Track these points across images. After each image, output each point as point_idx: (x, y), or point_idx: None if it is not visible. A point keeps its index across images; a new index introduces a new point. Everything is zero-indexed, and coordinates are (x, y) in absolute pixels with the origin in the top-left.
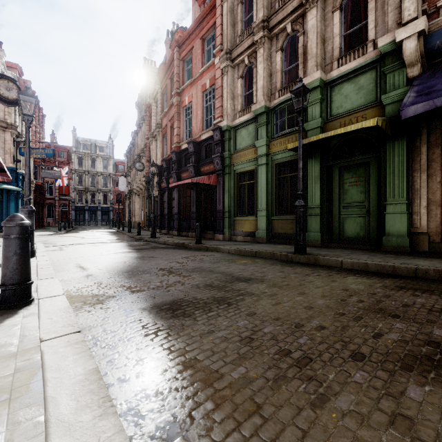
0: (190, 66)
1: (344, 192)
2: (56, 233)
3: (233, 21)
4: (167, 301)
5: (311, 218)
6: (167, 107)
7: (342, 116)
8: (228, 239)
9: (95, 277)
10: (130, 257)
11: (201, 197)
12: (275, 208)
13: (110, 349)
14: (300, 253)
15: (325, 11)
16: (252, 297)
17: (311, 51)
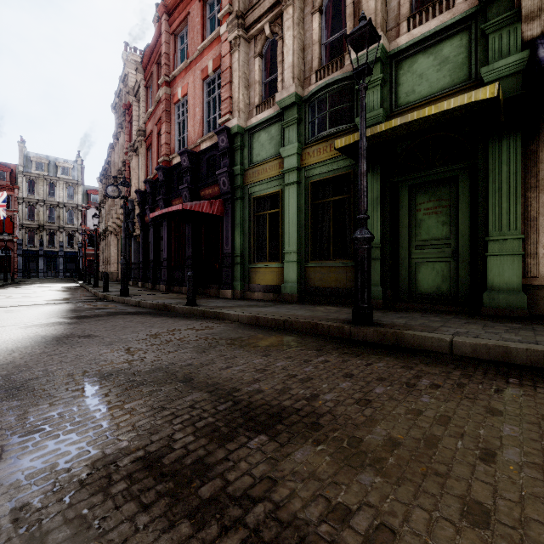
0: (185, 43)
1: (416, 224)
2: None
3: None
4: None
5: None
6: (153, 105)
7: (415, 105)
8: (241, 297)
9: None
10: (40, 339)
11: (200, 235)
12: (311, 249)
13: None
14: (363, 324)
15: None
16: None
17: (368, 5)
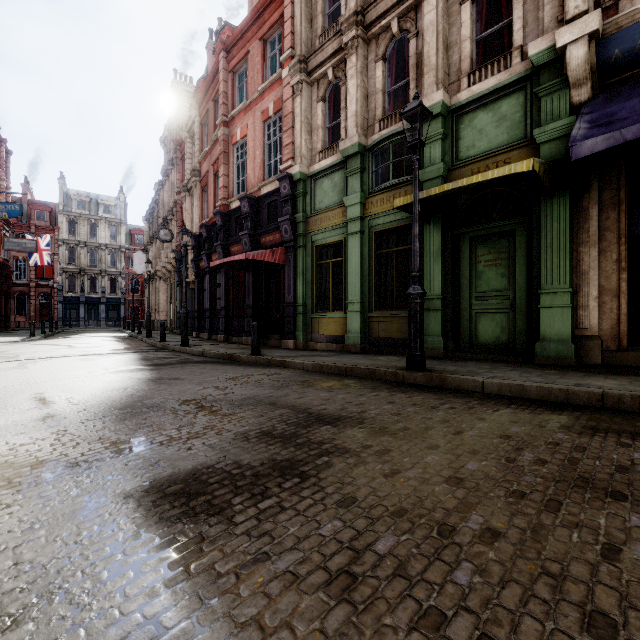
0: (244, 82)
1: (477, 275)
2: (27, 340)
3: (309, 14)
4: (181, 473)
5: (429, 315)
6: (209, 144)
7: (474, 160)
8: (303, 348)
9: (59, 420)
10: (138, 380)
11: (261, 283)
12: (375, 299)
13: (5, 631)
14: (415, 370)
15: (449, 2)
16: (346, 458)
17: (429, 61)
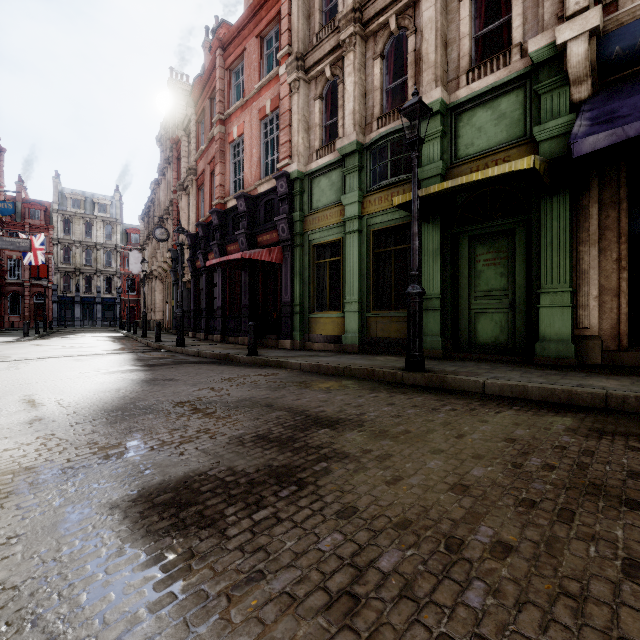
0: (240, 80)
1: (476, 275)
2: (20, 340)
3: (307, 11)
4: (172, 481)
5: (428, 314)
6: (205, 142)
7: (473, 158)
8: (300, 348)
9: (46, 423)
10: (131, 381)
11: (258, 283)
12: (373, 299)
13: None
14: (414, 370)
15: None
16: (345, 464)
17: (428, 58)
